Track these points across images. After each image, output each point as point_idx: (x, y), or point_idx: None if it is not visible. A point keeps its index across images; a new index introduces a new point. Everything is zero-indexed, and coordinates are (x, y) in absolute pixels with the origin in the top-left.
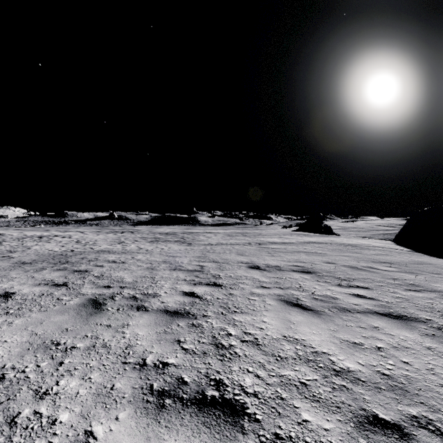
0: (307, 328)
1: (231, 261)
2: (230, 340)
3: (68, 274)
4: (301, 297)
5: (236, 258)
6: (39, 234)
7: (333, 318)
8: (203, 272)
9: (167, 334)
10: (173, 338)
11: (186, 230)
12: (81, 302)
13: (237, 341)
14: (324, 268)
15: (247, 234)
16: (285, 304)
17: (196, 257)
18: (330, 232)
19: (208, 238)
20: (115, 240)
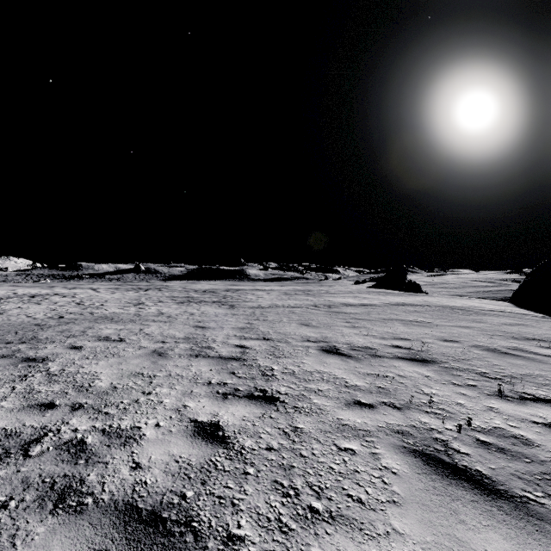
0: None
1: (292, 337)
2: None
3: (4, 368)
4: (452, 441)
5: (299, 331)
6: (35, 292)
7: None
8: (245, 362)
9: None
10: None
11: (230, 287)
12: None
13: None
14: (447, 352)
15: (310, 293)
16: (429, 471)
17: (238, 329)
18: (418, 290)
19: (258, 297)
20: (133, 300)
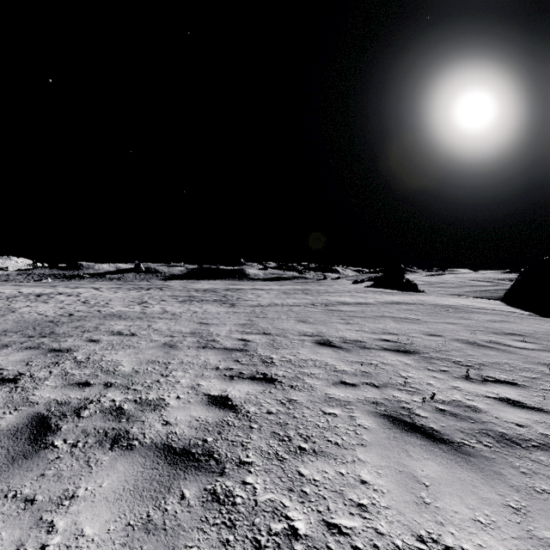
0: (460, 503)
1: (289, 332)
2: None
3: (35, 357)
4: (415, 408)
5: (296, 327)
6: (39, 291)
7: (497, 465)
8: (248, 352)
9: (150, 534)
10: None
11: (230, 286)
12: (14, 425)
13: None
14: (429, 345)
15: (308, 292)
16: (392, 427)
17: (240, 325)
18: (415, 289)
19: (257, 297)
20: (136, 299)
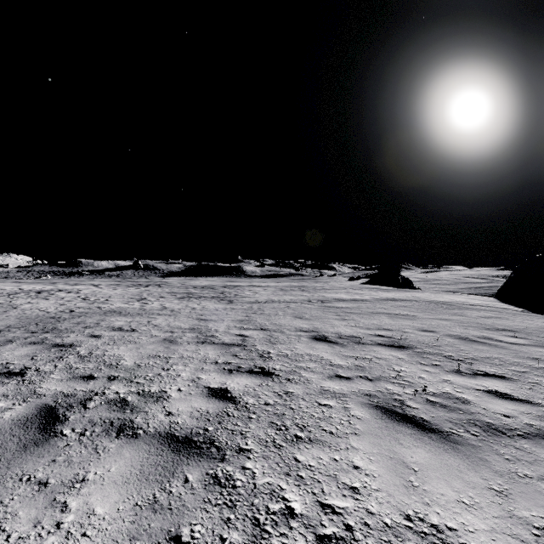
0: (446, 486)
1: (286, 328)
2: (293, 537)
3: (40, 351)
4: (407, 400)
5: (293, 323)
6: (39, 288)
7: (483, 452)
8: (246, 347)
9: (157, 513)
10: (166, 530)
11: (228, 283)
12: (23, 415)
13: (307, 540)
14: (423, 340)
15: (305, 289)
16: (384, 417)
17: (238, 321)
18: (410, 286)
19: (255, 293)
20: (135, 296)
